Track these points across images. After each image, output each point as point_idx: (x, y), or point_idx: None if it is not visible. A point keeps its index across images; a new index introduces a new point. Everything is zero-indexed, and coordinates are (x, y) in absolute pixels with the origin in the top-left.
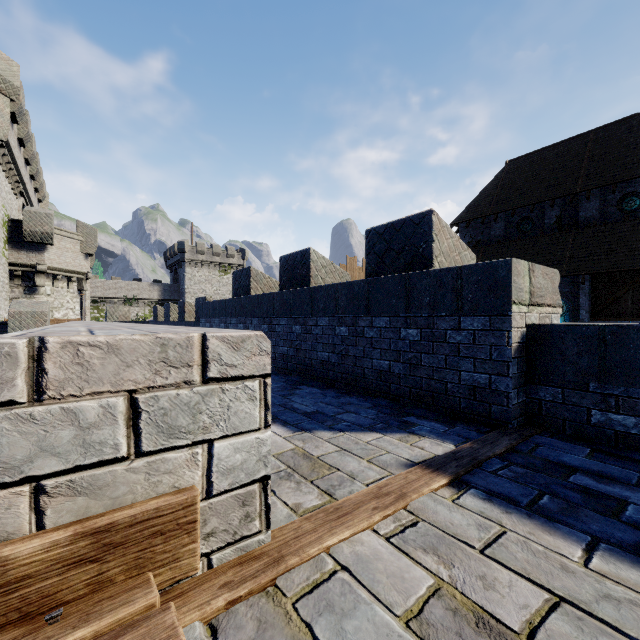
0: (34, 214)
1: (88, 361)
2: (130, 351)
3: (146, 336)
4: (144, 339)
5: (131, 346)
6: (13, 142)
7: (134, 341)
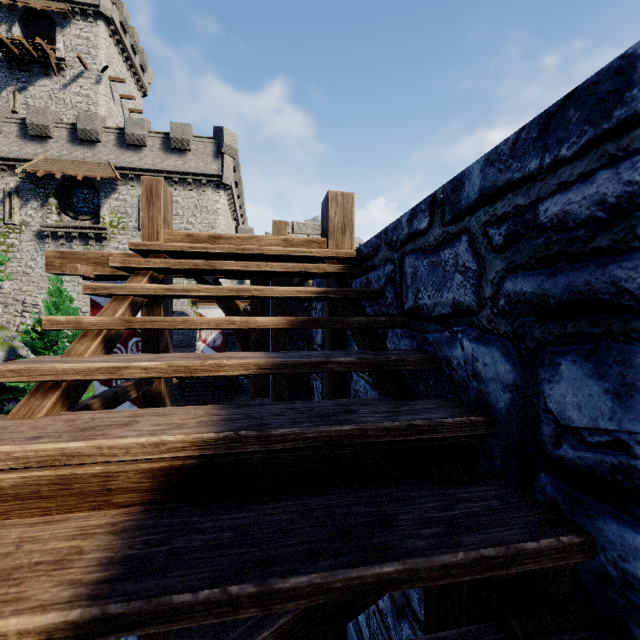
0: (243, 231)
1: (300, 227)
2: (308, 226)
3: (311, 223)
4: (311, 223)
5: (308, 225)
6: (233, 185)
7: (309, 224)
